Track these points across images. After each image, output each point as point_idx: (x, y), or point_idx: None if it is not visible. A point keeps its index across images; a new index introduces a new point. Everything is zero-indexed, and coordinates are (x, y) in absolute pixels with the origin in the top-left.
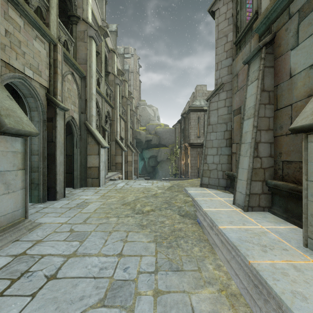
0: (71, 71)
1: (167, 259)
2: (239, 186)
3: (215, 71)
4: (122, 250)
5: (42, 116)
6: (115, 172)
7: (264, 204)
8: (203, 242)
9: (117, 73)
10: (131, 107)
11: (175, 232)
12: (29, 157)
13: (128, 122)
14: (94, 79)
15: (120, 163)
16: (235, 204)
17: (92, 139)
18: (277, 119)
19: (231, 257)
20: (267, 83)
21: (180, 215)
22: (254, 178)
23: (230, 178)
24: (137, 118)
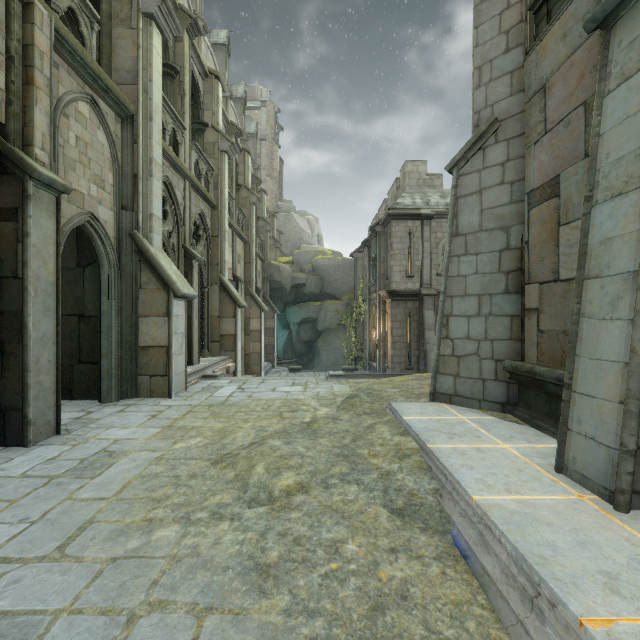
0: (90, 93)
1: None
2: (582, 416)
3: (473, 89)
4: None
5: None
6: (218, 358)
7: None
8: None
9: (225, 130)
10: (260, 213)
11: (385, 612)
12: None
13: (253, 243)
14: (157, 125)
15: (230, 336)
16: (569, 472)
17: (152, 275)
18: None
19: None
20: None
21: (392, 512)
22: None
23: (519, 381)
24: (274, 236)
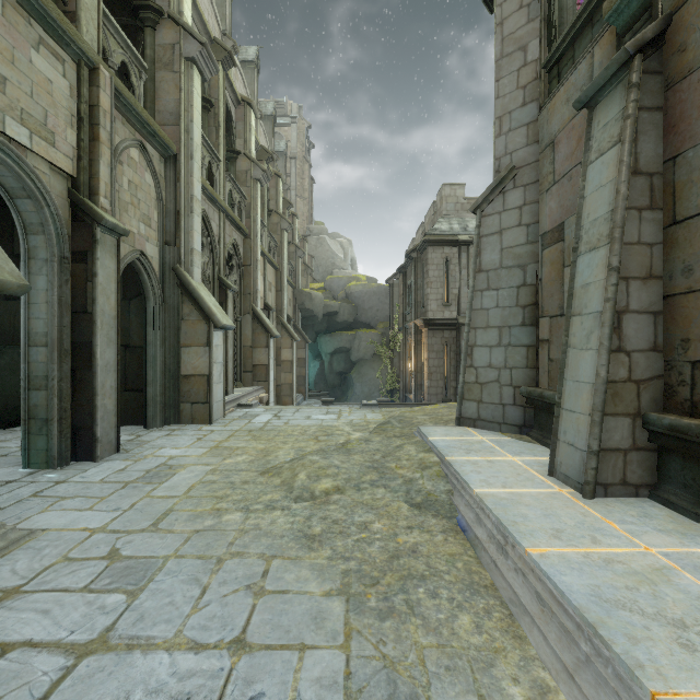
0: (139, 139)
1: (382, 661)
2: (567, 428)
3: (494, 137)
4: (249, 624)
5: (57, 246)
6: (251, 388)
7: (639, 478)
8: (482, 596)
9: (256, 155)
10: (290, 238)
11: (400, 558)
12: (24, 351)
13: (284, 271)
14: (197, 163)
15: (263, 366)
16: (557, 474)
17: (193, 307)
18: (675, 249)
19: (579, 661)
20: (645, 153)
21: (412, 506)
22: (611, 407)
23: (533, 405)
24: (305, 262)
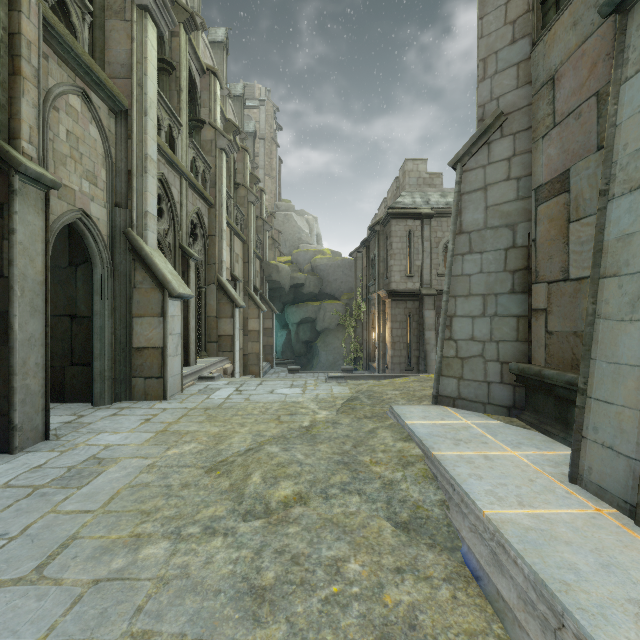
0: (81, 86)
1: None
2: (599, 424)
3: (478, 82)
4: None
5: None
6: (215, 359)
7: None
8: None
9: (223, 128)
10: (258, 212)
11: None
12: None
13: (251, 243)
14: (152, 120)
15: (228, 336)
16: (584, 483)
17: (146, 274)
18: None
19: None
20: None
21: (397, 526)
22: None
23: (526, 384)
24: (273, 236)
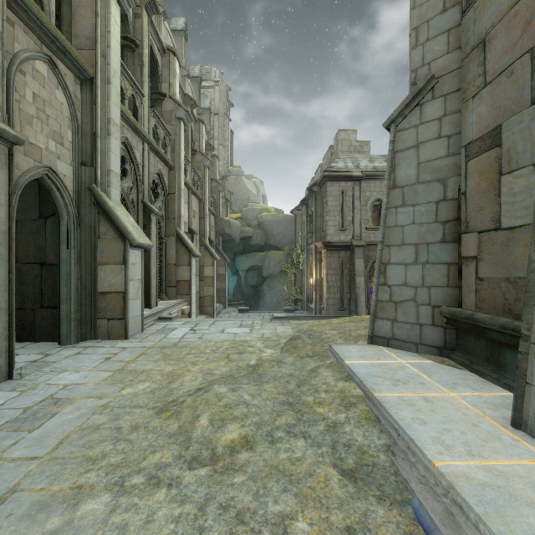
0: (48, 54)
1: None
2: None
3: (410, 49)
4: None
5: None
6: (174, 301)
7: None
8: None
9: (182, 101)
10: (213, 175)
11: None
12: None
13: (207, 201)
14: (115, 88)
15: (185, 281)
16: (529, 429)
17: (109, 226)
18: None
19: None
20: None
21: (343, 474)
22: None
23: (457, 327)
24: (225, 196)
